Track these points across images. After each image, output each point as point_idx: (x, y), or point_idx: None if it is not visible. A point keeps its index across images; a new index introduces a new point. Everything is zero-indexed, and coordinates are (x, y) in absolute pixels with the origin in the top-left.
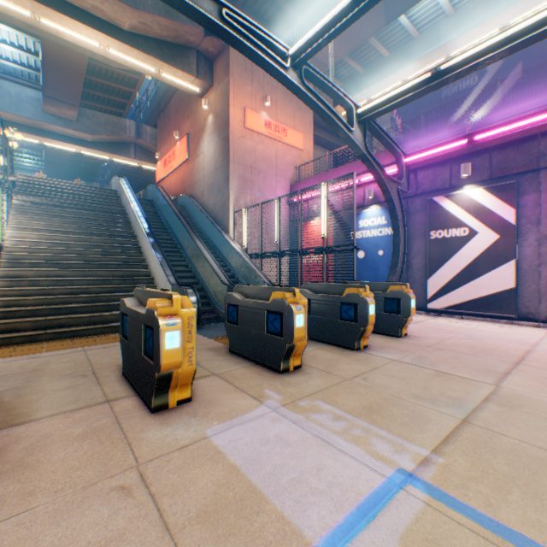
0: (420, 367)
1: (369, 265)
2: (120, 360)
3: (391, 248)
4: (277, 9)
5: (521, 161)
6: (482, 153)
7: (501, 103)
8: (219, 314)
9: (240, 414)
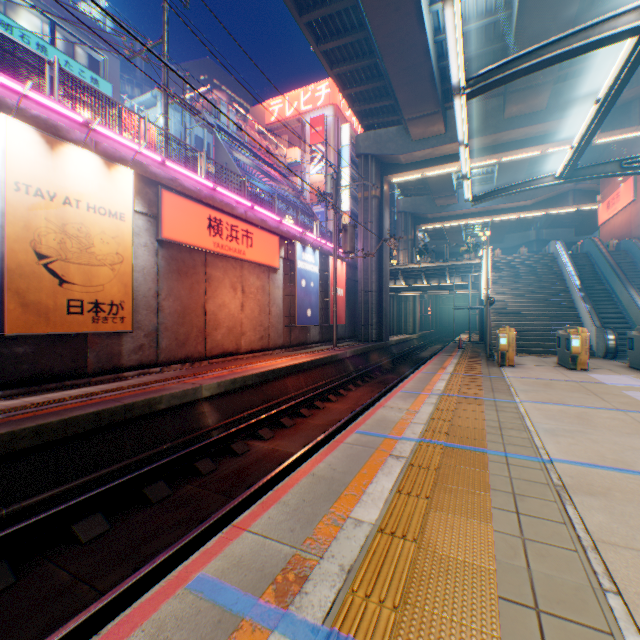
0: None
1: None
2: (554, 361)
3: None
4: None
5: None
6: None
7: None
8: None
9: (606, 374)
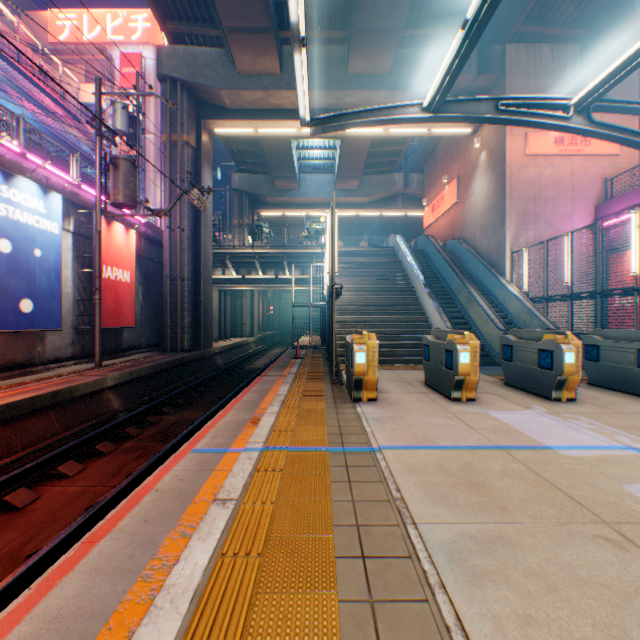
0: None
1: None
2: (418, 378)
3: None
4: (570, 2)
5: None
6: None
7: None
8: (492, 359)
9: (510, 410)
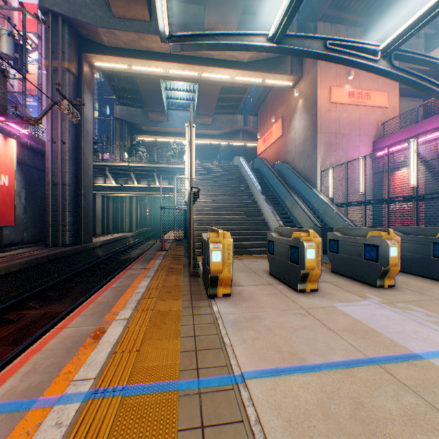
0: None
1: None
2: (262, 268)
3: None
4: None
5: None
6: None
7: None
8: None
9: (351, 301)
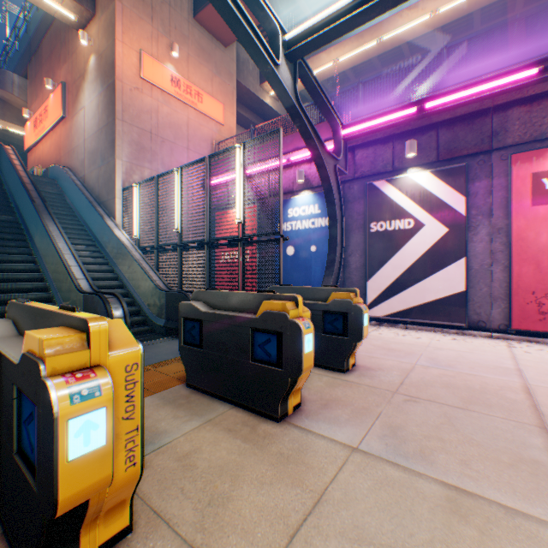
0: (409, 472)
1: (300, 263)
2: None
3: (326, 243)
4: None
5: (472, 140)
6: (429, 130)
7: (447, 75)
8: None
9: None
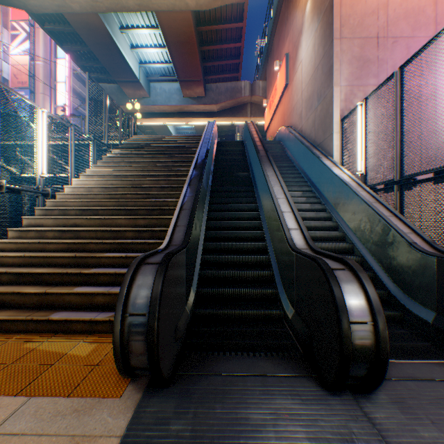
0: None
1: None
2: None
3: None
4: None
5: None
6: None
7: None
8: (282, 312)
9: None
